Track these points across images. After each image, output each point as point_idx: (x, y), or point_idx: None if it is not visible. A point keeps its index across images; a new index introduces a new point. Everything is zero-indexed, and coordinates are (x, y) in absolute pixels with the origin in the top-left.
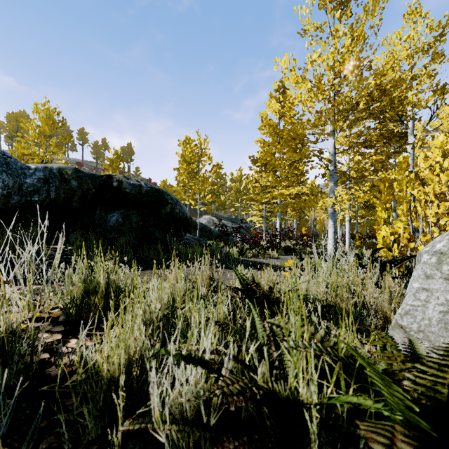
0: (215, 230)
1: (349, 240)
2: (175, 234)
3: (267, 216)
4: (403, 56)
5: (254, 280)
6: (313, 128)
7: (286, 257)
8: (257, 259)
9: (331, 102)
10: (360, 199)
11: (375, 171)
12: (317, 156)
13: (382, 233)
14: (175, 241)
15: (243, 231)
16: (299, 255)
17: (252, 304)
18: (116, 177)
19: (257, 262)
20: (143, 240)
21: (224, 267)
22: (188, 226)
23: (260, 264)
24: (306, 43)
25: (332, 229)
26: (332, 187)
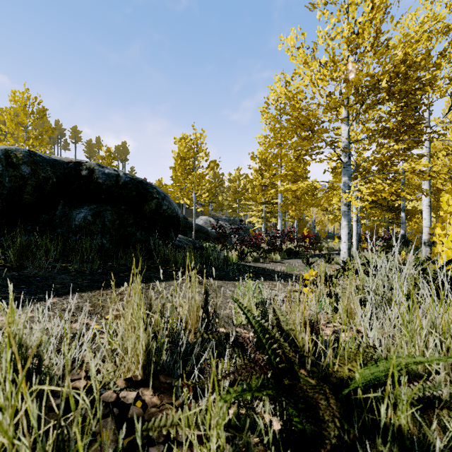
0: (212, 231)
1: (356, 242)
2: (162, 236)
3: (267, 217)
4: (444, 15)
5: (279, 324)
6: (325, 111)
7: (290, 261)
8: (259, 264)
9: (347, 81)
10: (383, 194)
11: (393, 164)
12: (330, 145)
13: (451, 235)
14: (160, 245)
15: (242, 233)
16: (306, 259)
17: (293, 411)
18: (87, 164)
19: (259, 267)
20: (120, 244)
21: (222, 278)
22: (179, 227)
23: (264, 271)
24: (318, 13)
25: (346, 230)
26: (346, 182)
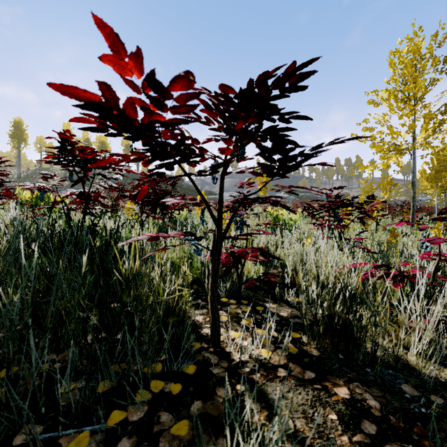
0: None
1: None
2: None
3: None
4: None
5: None
6: None
7: None
8: None
9: None
10: None
11: None
12: None
13: None
14: None
15: None
16: None
17: None
18: None
19: None
20: None
21: None
22: None
23: None
24: None
25: None
26: None
